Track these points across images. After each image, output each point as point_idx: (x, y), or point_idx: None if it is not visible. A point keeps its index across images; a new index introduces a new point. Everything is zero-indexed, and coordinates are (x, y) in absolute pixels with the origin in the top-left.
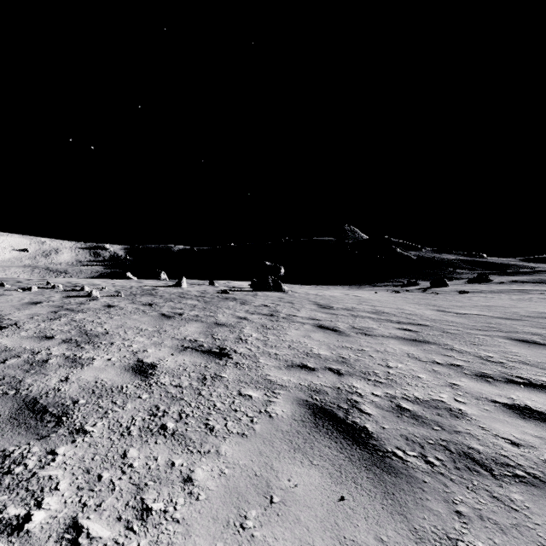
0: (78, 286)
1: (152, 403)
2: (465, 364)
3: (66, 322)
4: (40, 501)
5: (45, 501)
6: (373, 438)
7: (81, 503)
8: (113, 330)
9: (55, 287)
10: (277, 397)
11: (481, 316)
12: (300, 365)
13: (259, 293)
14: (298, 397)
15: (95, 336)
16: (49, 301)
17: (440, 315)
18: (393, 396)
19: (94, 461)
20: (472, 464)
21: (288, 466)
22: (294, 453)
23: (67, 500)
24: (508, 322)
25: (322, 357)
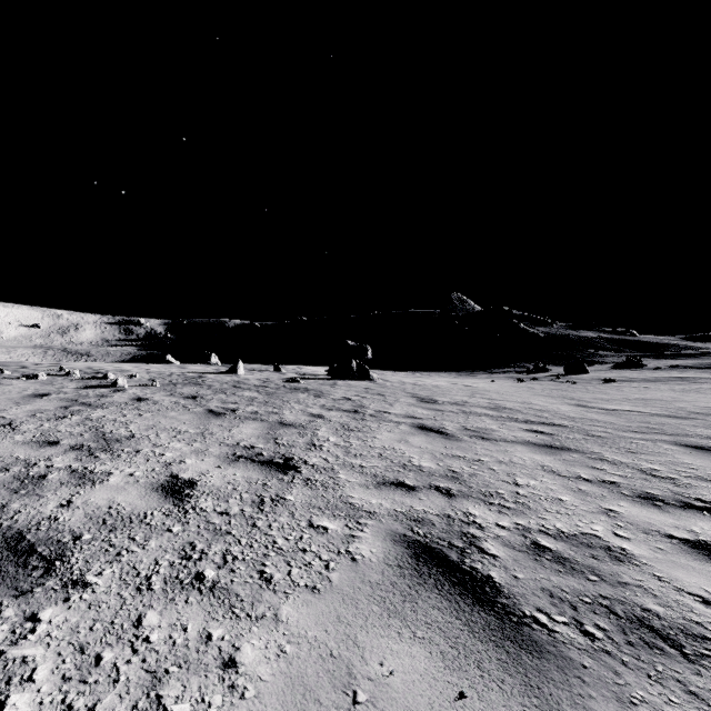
0: (101, 372)
1: (185, 540)
2: (622, 481)
3: (79, 422)
4: (3, 700)
5: (11, 700)
6: (502, 593)
7: (65, 705)
8: (140, 432)
9: (70, 373)
10: (363, 531)
11: (636, 412)
12: (395, 482)
13: (340, 381)
14: (392, 529)
15: (115, 441)
16: (60, 393)
17: (581, 411)
18: (527, 528)
19: (92, 631)
20: (650, 636)
21: (380, 639)
22: (388, 618)
23: (45, 699)
24: (672, 421)
25: (425, 470)
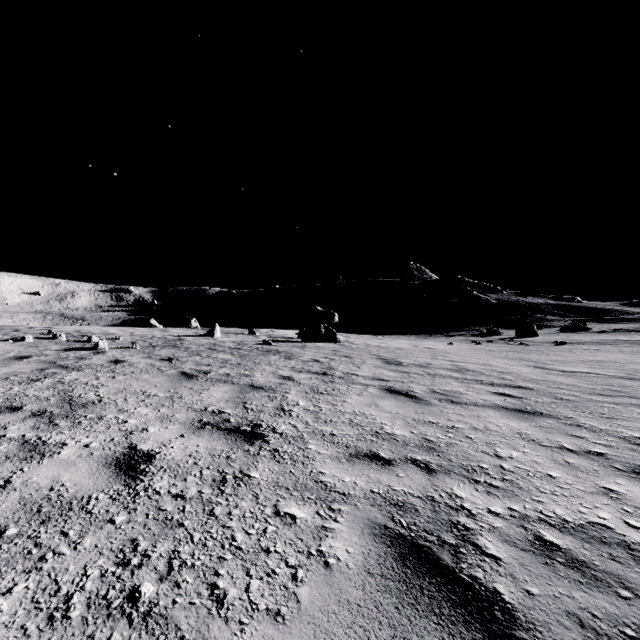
0: (88, 335)
1: (128, 535)
2: (609, 452)
3: (50, 385)
4: None
5: None
6: (518, 621)
7: None
8: (109, 396)
9: (57, 336)
10: (337, 520)
11: (595, 374)
12: (369, 454)
13: (309, 344)
14: (370, 518)
15: (80, 406)
16: (41, 355)
17: (542, 373)
18: (524, 515)
19: None
20: None
21: None
22: None
23: None
24: (634, 383)
25: (399, 439)
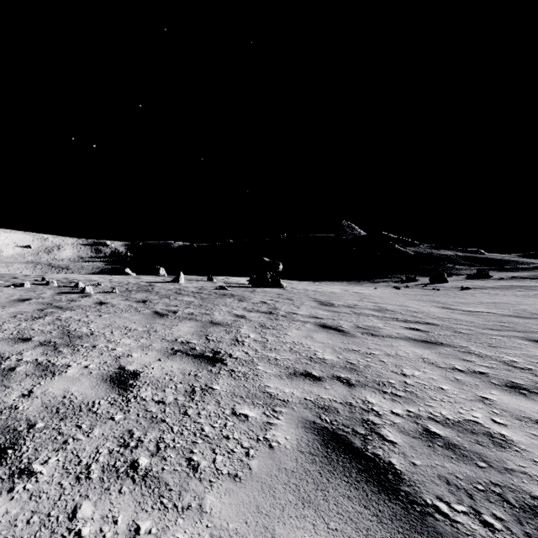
0: (74, 282)
1: (125, 428)
2: (490, 371)
3: (50, 322)
4: None
5: None
6: (403, 481)
7: None
8: (98, 330)
9: (49, 283)
10: (278, 418)
11: (490, 313)
12: (304, 373)
13: (258, 289)
14: (303, 417)
15: (77, 338)
16: (39, 298)
17: (447, 312)
18: (417, 415)
19: (29, 525)
20: None
21: (296, 532)
22: (303, 508)
23: None
24: (520, 320)
25: (328, 362)
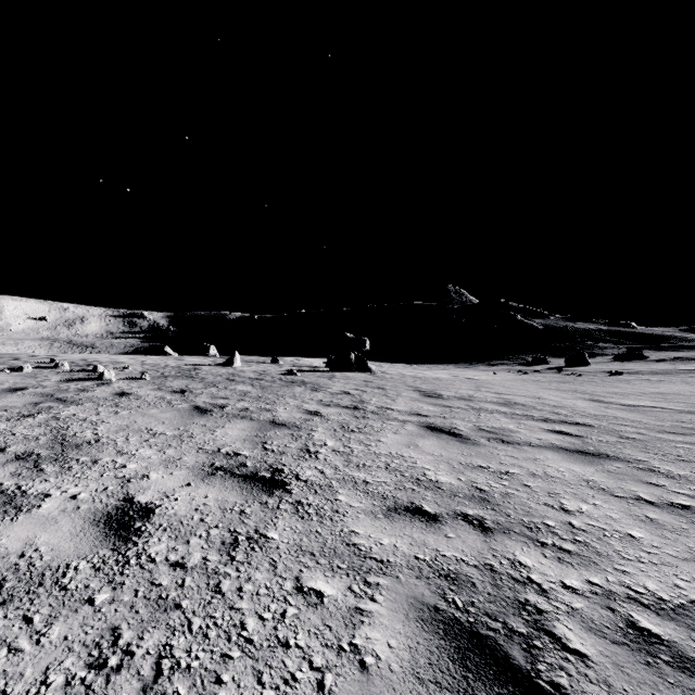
0: (94, 364)
1: (108, 622)
2: None
3: (42, 422)
4: None
5: None
6: None
7: None
8: (108, 435)
9: (59, 366)
10: (375, 599)
11: (660, 409)
12: (410, 508)
13: (338, 374)
14: (416, 596)
15: (74, 447)
16: (39, 387)
17: (600, 407)
18: (608, 592)
19: None
20: None
21: None
22: None
23: None
24: None
25: (445, 488)
